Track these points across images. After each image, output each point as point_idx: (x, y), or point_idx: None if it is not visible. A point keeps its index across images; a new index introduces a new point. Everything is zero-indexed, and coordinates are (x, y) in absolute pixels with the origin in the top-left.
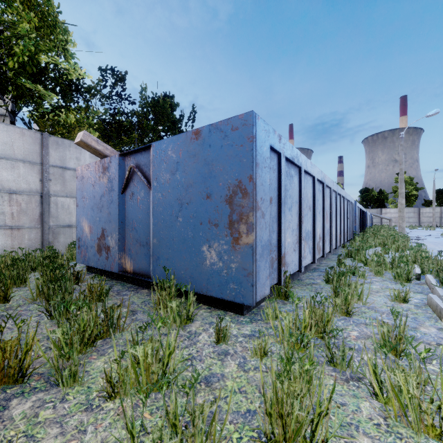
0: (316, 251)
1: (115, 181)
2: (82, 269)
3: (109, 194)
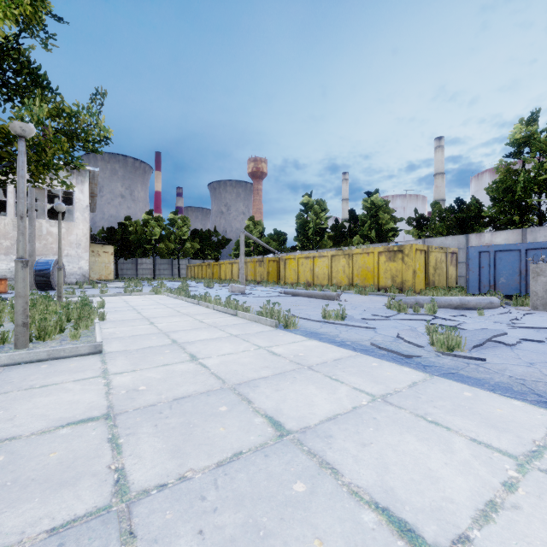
0: None
1: None
2: None
3: None
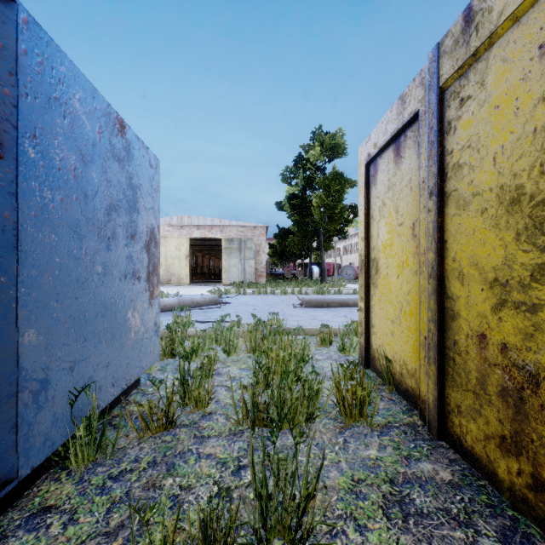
0: None
1: None
2: None
3: None
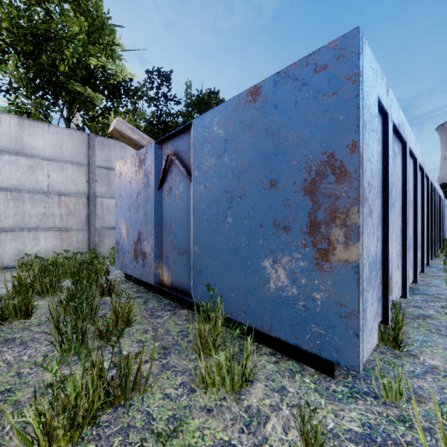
0: (418, 265)
1: (152, 175)
2: (116, 279)
3: (145, 191)
